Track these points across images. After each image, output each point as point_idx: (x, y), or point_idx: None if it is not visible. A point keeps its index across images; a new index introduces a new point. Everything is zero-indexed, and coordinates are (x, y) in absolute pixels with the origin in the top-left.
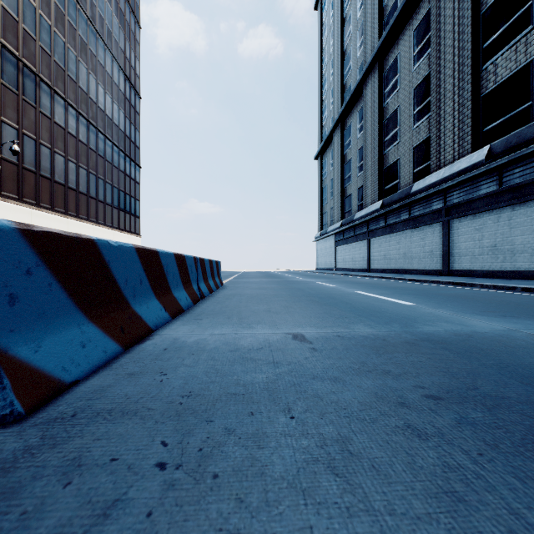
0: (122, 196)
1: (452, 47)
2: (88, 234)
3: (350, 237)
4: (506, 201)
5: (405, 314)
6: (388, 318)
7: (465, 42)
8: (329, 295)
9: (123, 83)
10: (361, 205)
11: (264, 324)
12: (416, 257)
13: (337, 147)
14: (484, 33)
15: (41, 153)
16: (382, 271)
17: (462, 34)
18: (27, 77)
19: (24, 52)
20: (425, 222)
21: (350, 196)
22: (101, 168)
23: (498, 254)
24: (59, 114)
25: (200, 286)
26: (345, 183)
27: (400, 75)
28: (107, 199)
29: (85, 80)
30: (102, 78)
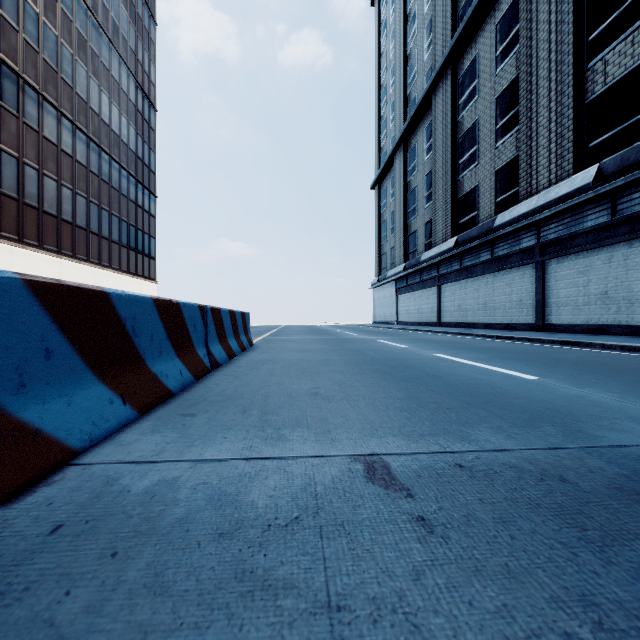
0: (132, 232)
1: (548, 42)
2: (87, 278)
3: (416, 283)
4: (620, 235)
5: (543, 399)
6: (522, 410)
7: (566, 33)
8: (403, 362)
9: (134, 91)
10: (429, 244)
11: (307, 427)
12: (500, 308)
13: (399, 172)
14: (589, 22)
15: (25, 175)
16: (456, 325)
17: (561, 24)
18: (7, 77)
19: (2, 45)
20: (513, 263)
21: (414, 233)
22: (105, 196)
23: (610, 303)
24: (50, 127)
25: (212, 350)
26: (408, 217)
27: (479, 81)
28: (113, 236)
29: (84, 85)
30: (106, 84)
